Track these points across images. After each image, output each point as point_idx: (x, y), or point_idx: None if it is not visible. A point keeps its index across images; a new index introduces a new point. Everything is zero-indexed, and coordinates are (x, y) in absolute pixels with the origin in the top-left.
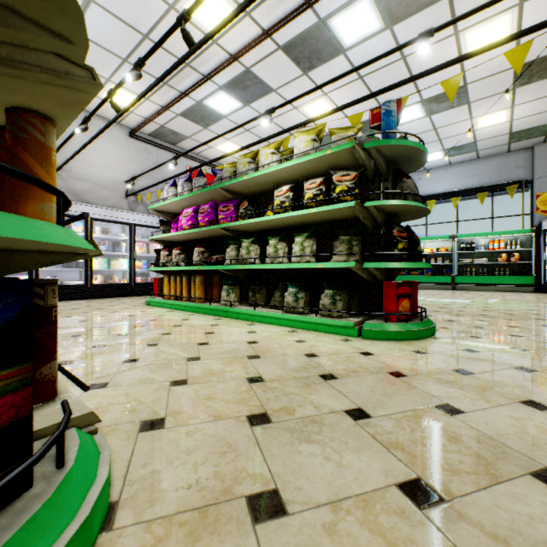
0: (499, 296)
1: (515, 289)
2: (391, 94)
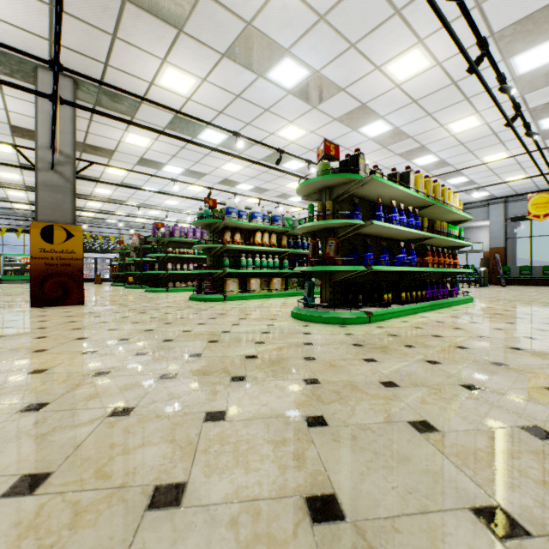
0: (26, 284)
1: None
2: None
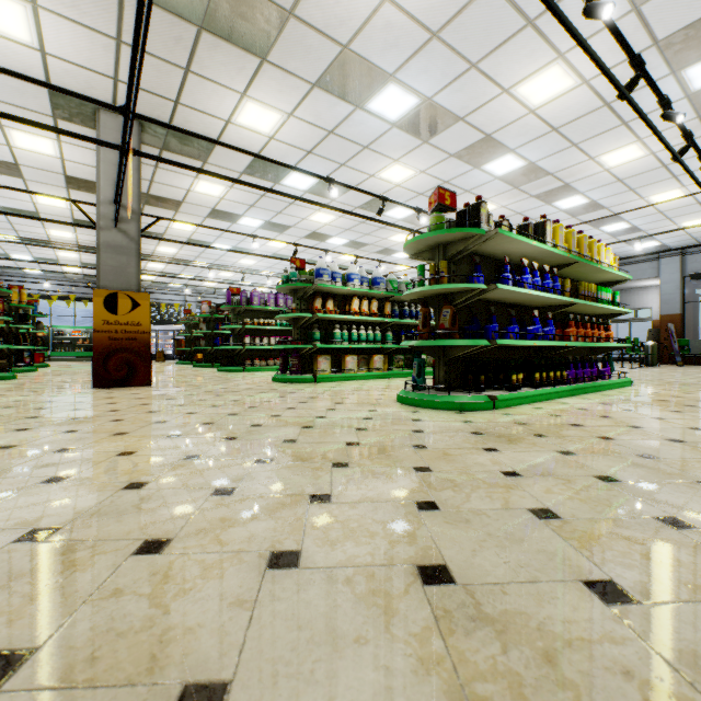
0: (77, 362)
1: (88, 359)
2: (15, 251)
